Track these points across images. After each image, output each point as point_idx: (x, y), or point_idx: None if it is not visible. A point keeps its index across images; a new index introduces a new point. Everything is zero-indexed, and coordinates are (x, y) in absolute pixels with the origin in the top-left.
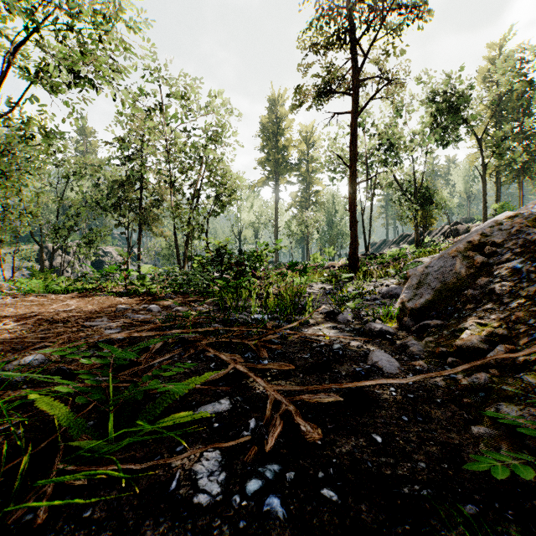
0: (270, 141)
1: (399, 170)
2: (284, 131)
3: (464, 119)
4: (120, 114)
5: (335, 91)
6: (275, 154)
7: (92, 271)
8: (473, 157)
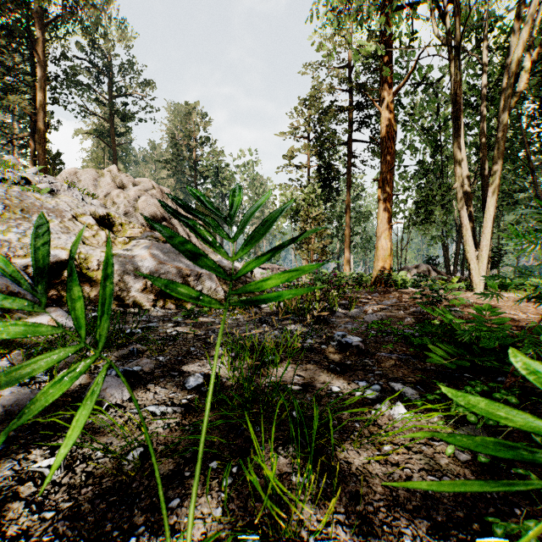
0: None
1: None
2: None
3: None
4: None
5: None
6: None
7: None
8: None
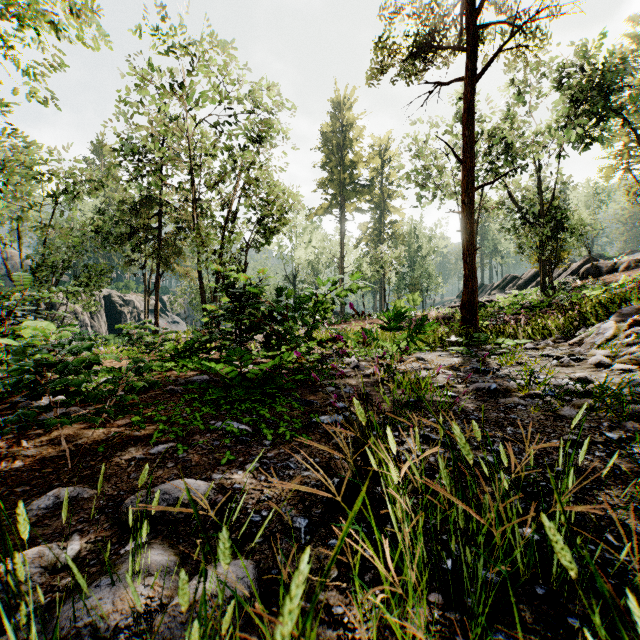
0: (333, 155)
1: (514, 184)
2: (352, 141)
3: (620, 103)
4: (120, 100)
5: (439, 46)
6: (340, 173)
7: (108, 325)
8: (609, 170)
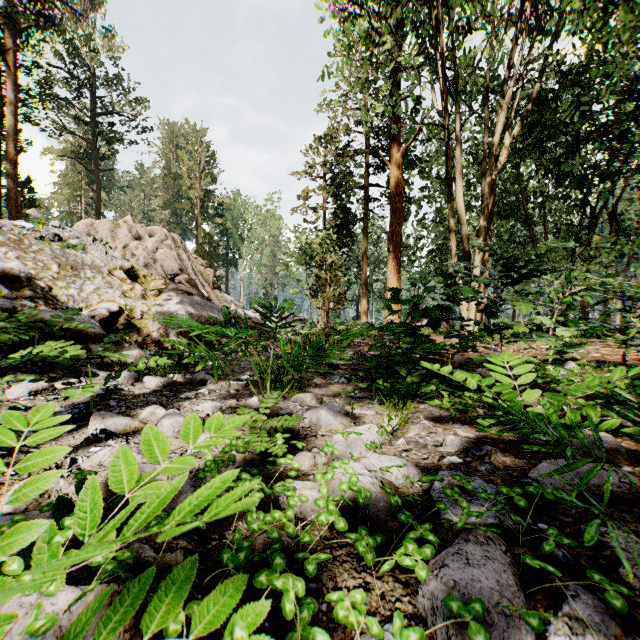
0: None
1: None
2: None
3: None
4: None
5: None
6: None
7: None
8: None
